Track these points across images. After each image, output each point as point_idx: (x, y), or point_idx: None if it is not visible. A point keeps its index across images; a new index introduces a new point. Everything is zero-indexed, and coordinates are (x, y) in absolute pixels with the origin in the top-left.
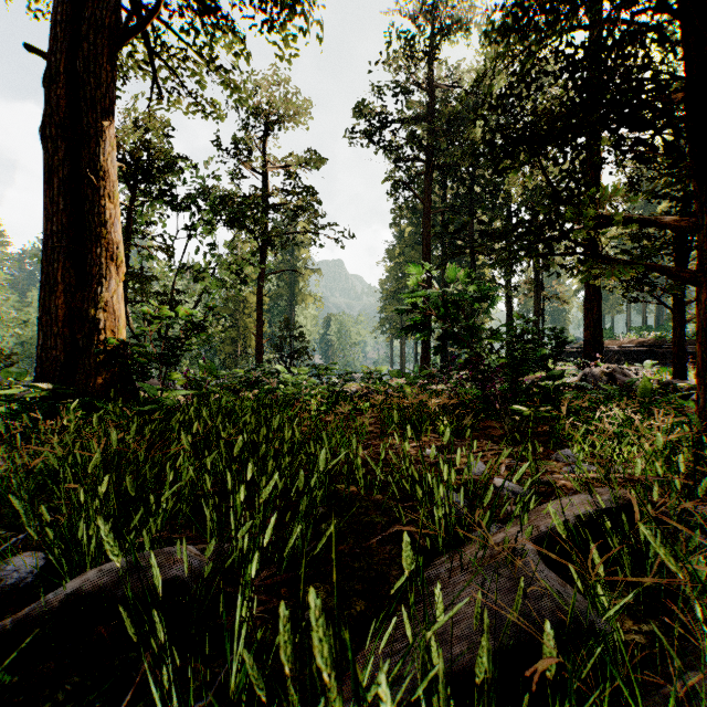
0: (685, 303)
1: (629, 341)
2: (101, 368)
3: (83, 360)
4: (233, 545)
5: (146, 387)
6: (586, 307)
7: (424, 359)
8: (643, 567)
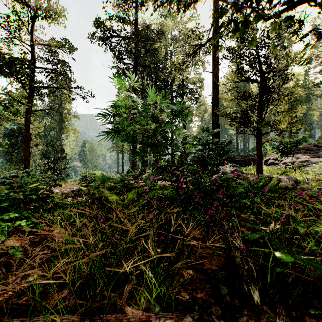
0: (262, 135)
1: None
2: None
3: None
4: None
5: None
6: (213, 137)
7: (133, 163)
8: None
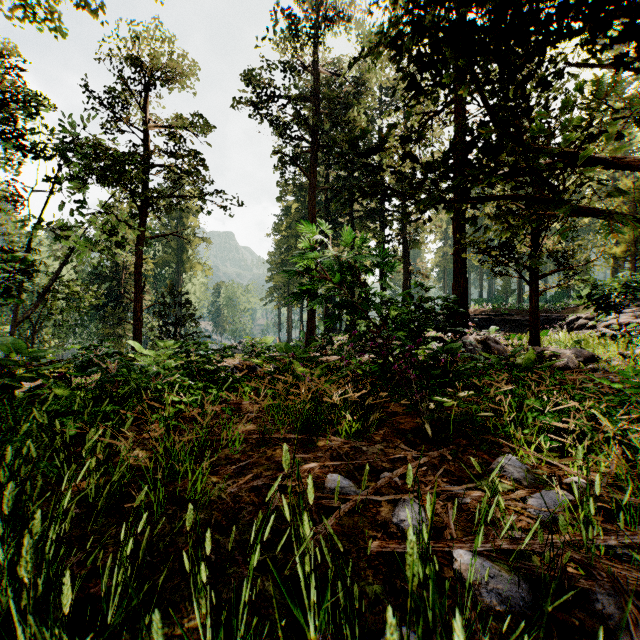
0: (539, 277)
1: (473, 311)
2: None
3: None
4: None
5: None
6: (454, 280)
7: (310, 326)
8: None
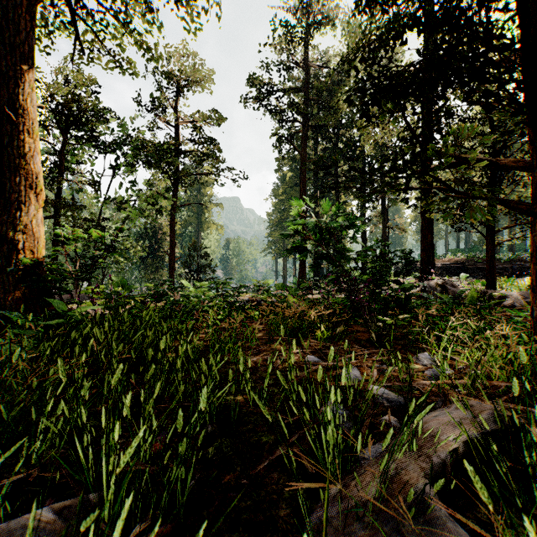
0: (495, 232)
1: (448, 260)
2: (20, 284)
3: (3, 277)
4: (104, 492)
5: (54, 302)
6: (422, 234)
7: (301, 273)
8: (530, 492)
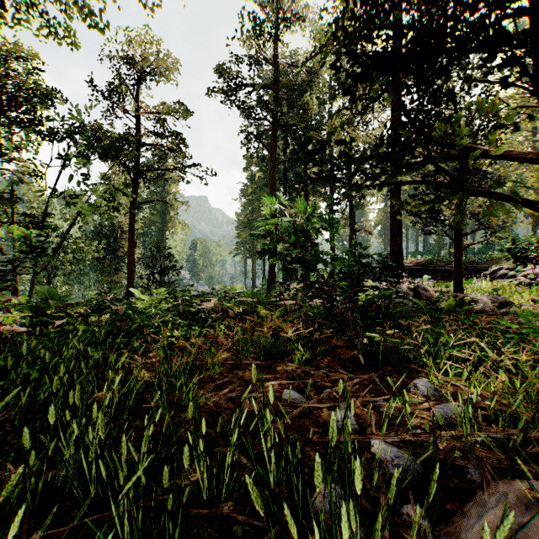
0: (462, 236)
1: (410, 262)
2: None
3: None
4: None
5: None
6: (391, 237)
7: (271, 275)
8: None
